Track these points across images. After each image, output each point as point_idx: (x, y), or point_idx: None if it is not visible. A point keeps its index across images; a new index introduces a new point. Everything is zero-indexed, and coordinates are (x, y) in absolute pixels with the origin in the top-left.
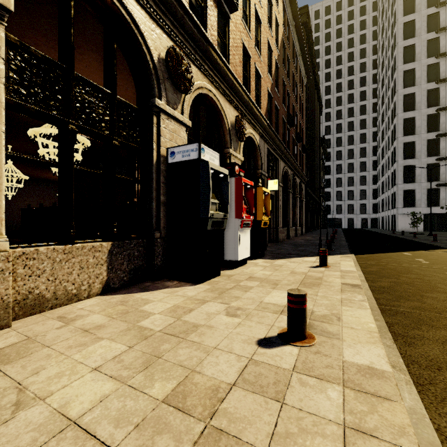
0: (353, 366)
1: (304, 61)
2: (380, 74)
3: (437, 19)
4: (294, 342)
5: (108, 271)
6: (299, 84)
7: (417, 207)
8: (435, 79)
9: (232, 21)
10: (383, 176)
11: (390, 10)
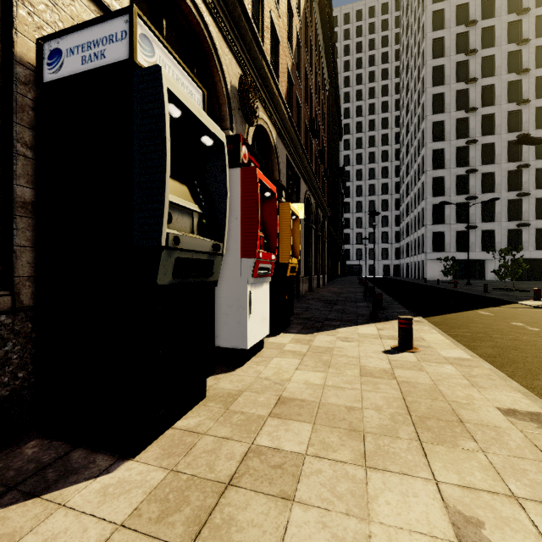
0: None
1: (328, 59)
2: (404, 99)
3: (466, 40)
4: None
5: None
6: (321, 87)
7: (446, 251)
8: (464, 108)
9: None
10: (407, 216)
11: (417, 25)
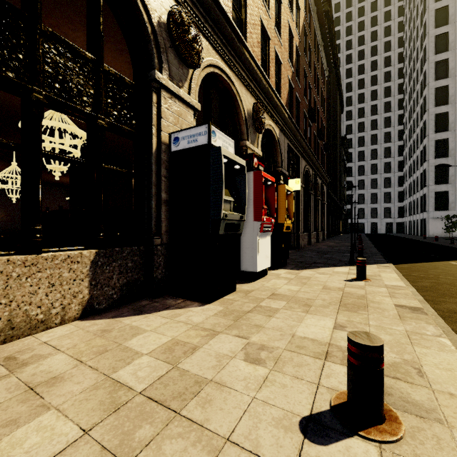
0: None
1: (326, 52)
2: (407, 67)
3: None
4: (366, 430)
5: (91, 287)
6: (320, 76)
7: (450, 210)
8: None
9: None
10: (410, 177)
11: None
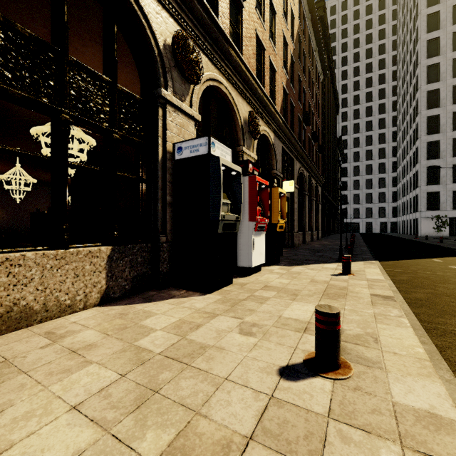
0: (408, 411)
1: (321, 57)
2: (400, 70)
3: None
4: (325, 373)
5: (107, 279)
6: (315, 81)
7: (441, 210)
8: None
9: (245, 9)
10: (403, 178)
11: (412, 2)
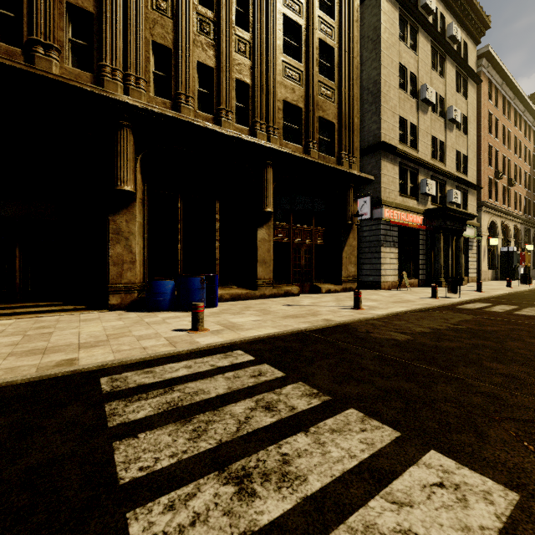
0: None
1: None
2: None
3: None
4: None
5: (491, 276)
6: None
7: None
8: None
9: (511, 189)
10: None
11: None
